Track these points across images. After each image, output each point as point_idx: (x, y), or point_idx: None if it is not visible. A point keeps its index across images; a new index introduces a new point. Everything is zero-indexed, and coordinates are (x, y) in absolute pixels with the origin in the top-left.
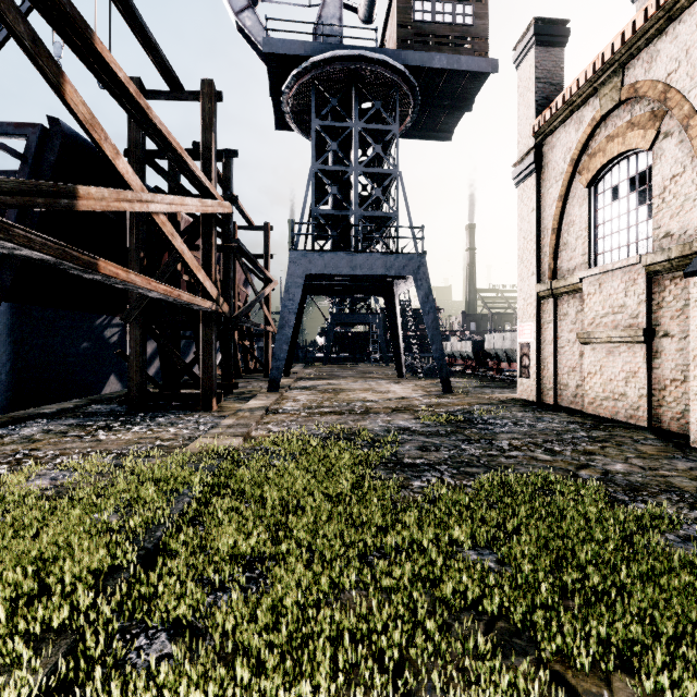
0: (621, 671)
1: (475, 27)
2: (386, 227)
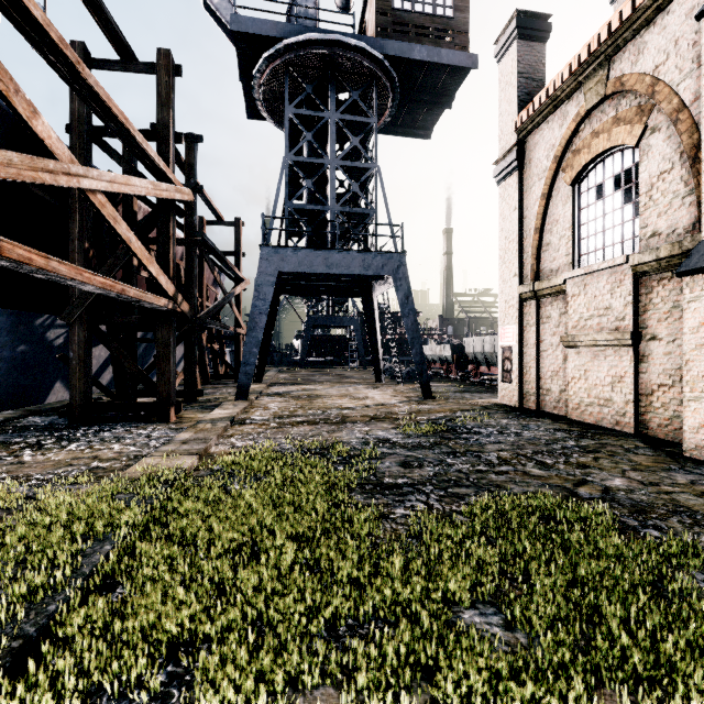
0: None
1: (455, 20)
2: (364, 223)
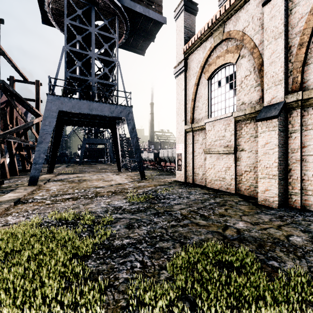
0: None
1: None
2: (110, 89)
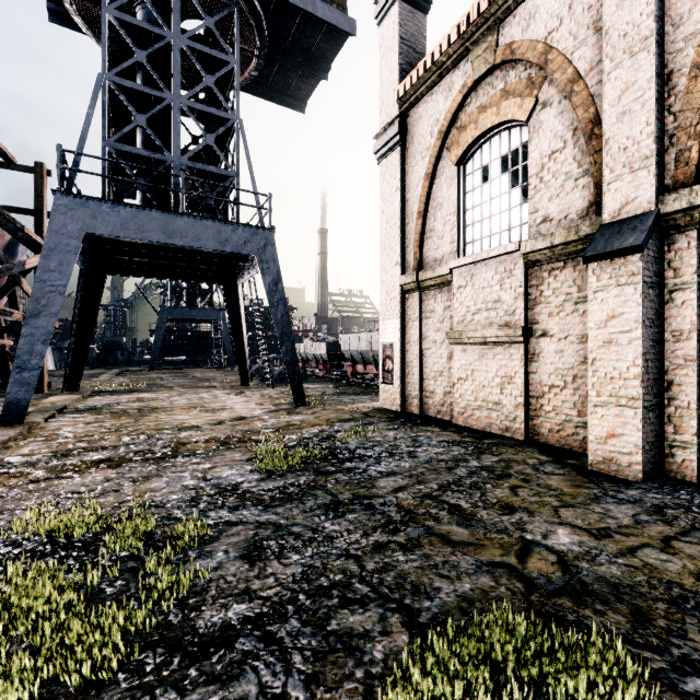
0: None
1: None
2: (220, 185)
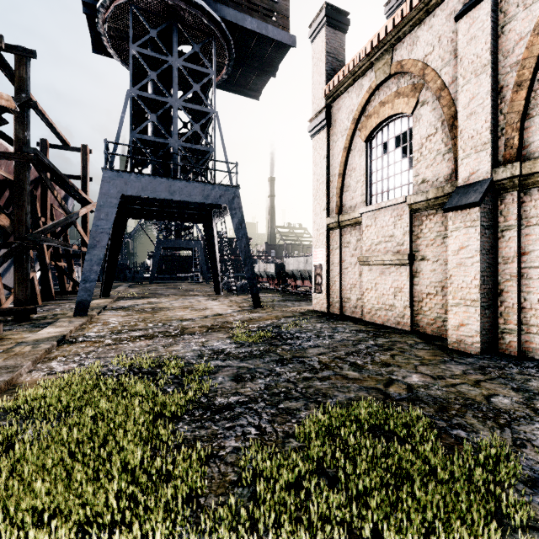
0: None
1: (279, 5)
2: (203, 158)
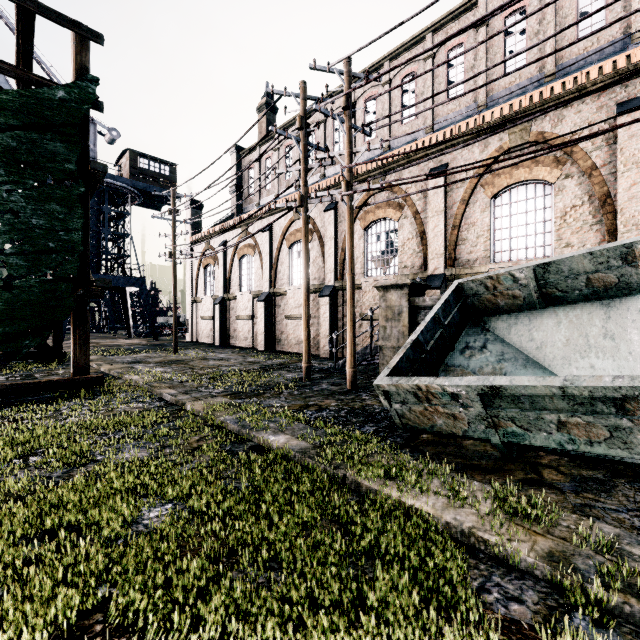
0: (165, 353)
1: (170, 177)
2: (124, 263)
